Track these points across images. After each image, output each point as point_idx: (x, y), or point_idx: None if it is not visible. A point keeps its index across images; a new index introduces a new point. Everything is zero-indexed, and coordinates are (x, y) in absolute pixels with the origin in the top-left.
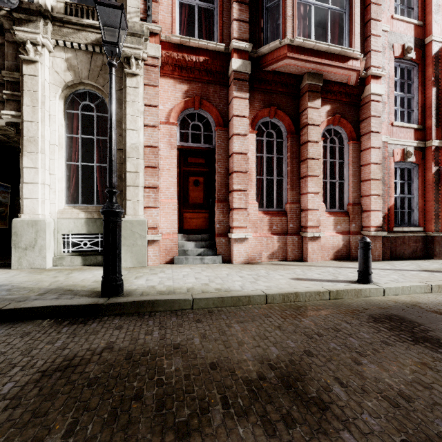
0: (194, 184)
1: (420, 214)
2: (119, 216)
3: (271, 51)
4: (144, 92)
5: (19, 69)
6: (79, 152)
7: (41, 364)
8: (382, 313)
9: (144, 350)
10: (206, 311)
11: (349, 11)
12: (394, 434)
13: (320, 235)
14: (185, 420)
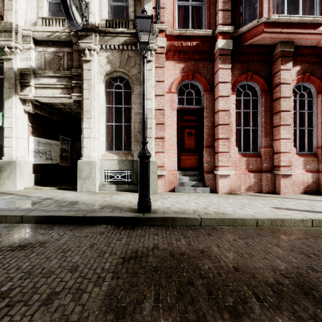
0: (188, 135)
1: None
2: (149, 159)
3: (249, 29)
4: (155, 72)
5: (80, 66)
6: (113, 116)
7: (119, 253)
8: None
9: (180, 251)
10: (212, 227)
11: None
12: None
13: (291, 173)
14: (232, 305)
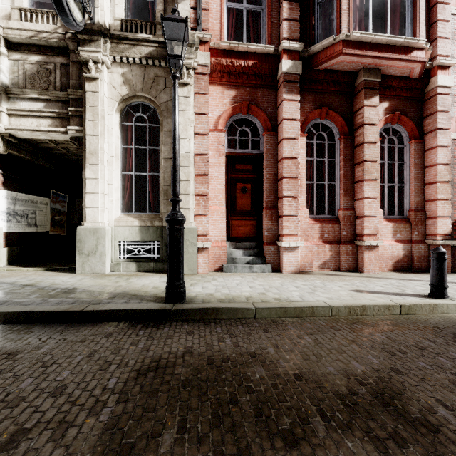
0: (241, 191)
1: None
2: (182, 224)
3: (324, 49)
4: (194, 100)
5: (82, 86)
6: (132, 162)
7: (132, 363)
8: None
9: (223, 356)
10: (270, 320)
11: None
12: None
13: (378, 244)
14: (288, 429)
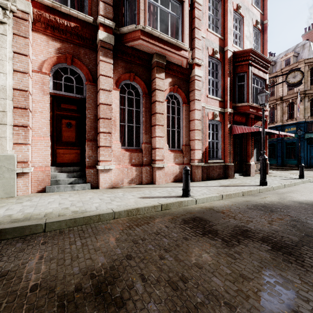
0: (67, 126)
1: (222, 152)
2: None
3: (130, 32)
4: (13, 40)
5: None
6: None
7: None
8: (191, 216)
9: None
10: (58, 232)
11: (181, 18)
12: None
13: (164, 166)
14: None
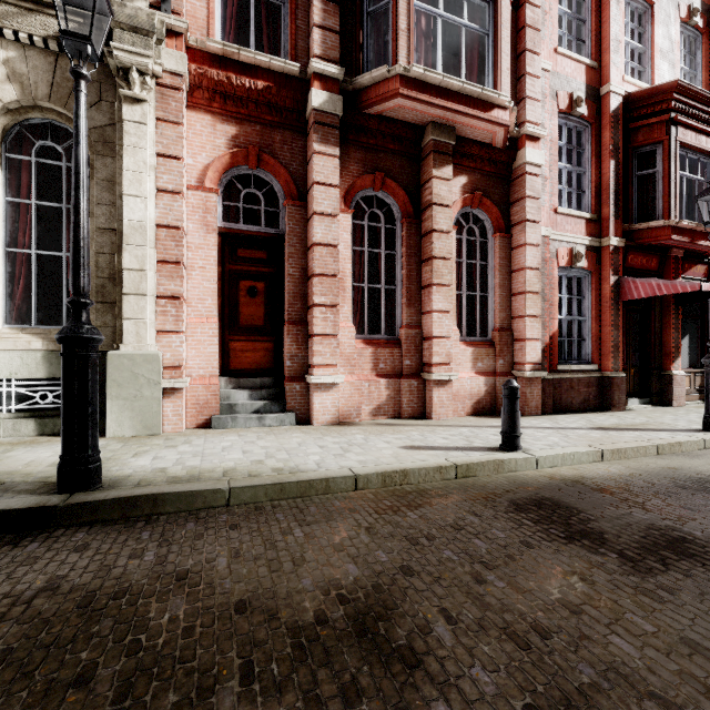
0: (248, 294)
1: (594, 345)
2: (94, 347)
3: (375, 83)
4: (157, 132)
5: None
6: (32, 231)
7: None
8: (530, 496)
9: (120, 587)
10: (252, 508)
11: (493, 33)
12: (515, 696)
13: (450, 378)
14: None
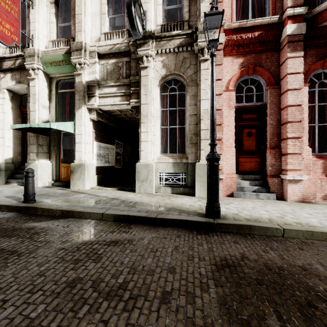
0: (247, 135)
1: None
2: (218, 161)
3: None
4: None
5: (138, 74)
6: (167, 119)
7: (208, 259)
8: None
9: (276, 265)
10: (299, 241)
11: None
12: None
13: None
14: None
